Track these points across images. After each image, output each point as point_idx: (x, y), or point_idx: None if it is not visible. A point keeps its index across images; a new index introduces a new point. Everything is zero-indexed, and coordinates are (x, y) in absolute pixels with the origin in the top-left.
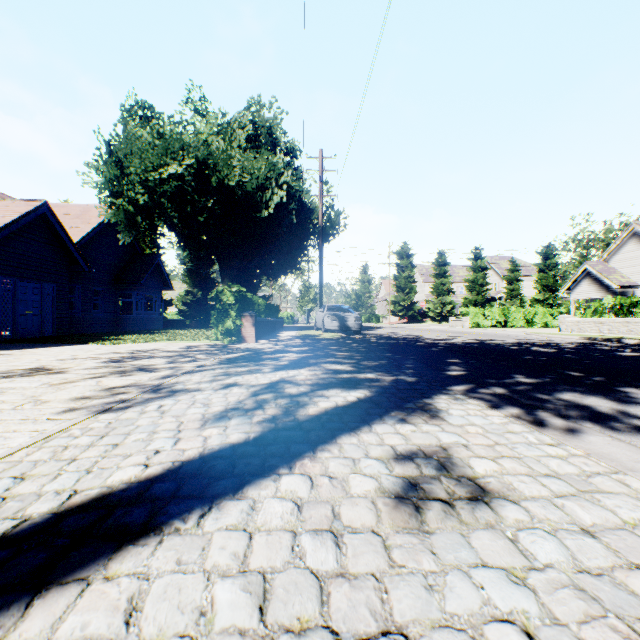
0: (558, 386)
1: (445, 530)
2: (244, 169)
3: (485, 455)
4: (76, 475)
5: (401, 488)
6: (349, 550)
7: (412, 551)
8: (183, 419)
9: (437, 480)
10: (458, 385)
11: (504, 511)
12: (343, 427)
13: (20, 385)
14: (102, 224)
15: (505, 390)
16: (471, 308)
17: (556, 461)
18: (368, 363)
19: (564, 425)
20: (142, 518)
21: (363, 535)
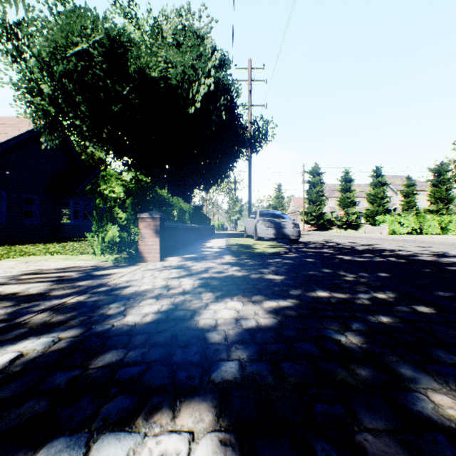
0: None
1: None
2: (168, 61)
3: None
4: None
5: None
6: None
7: None
8: None
9: None
10: None
11: None
12: None
13: None
14: (33, 132)
15: None
16: (387, 216)
17: None
18: None
19: None
20: None
21: None
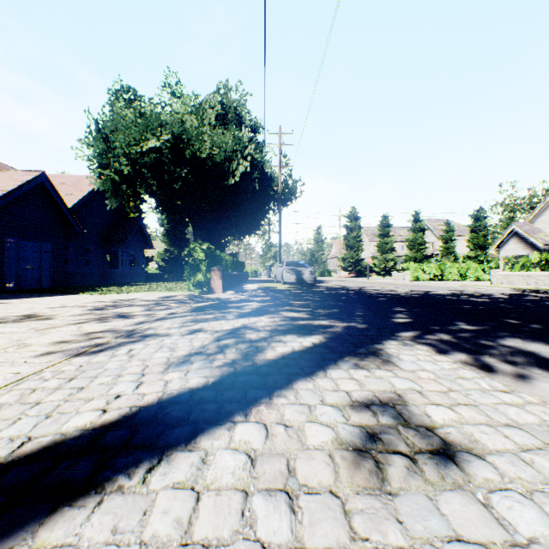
0: (499, 333)
1: (410, 491)
2: (214, 143)
3: (441, 402)
4: (34, 420)
5: (359, 439)
6: (305, 517)
7: (375, 519)
8: (149, 363)
9: (395, 430)
10: (405, 331)
11: (470, 468)
12: (299, 372)
13: (10, 330)
14: (93, 192)
15: (450, 336)
16: (411, 264)
17: (513, 409)
18: (322, 311)
19: (513, 371)
20: (86, 472)
21: (320, 497)
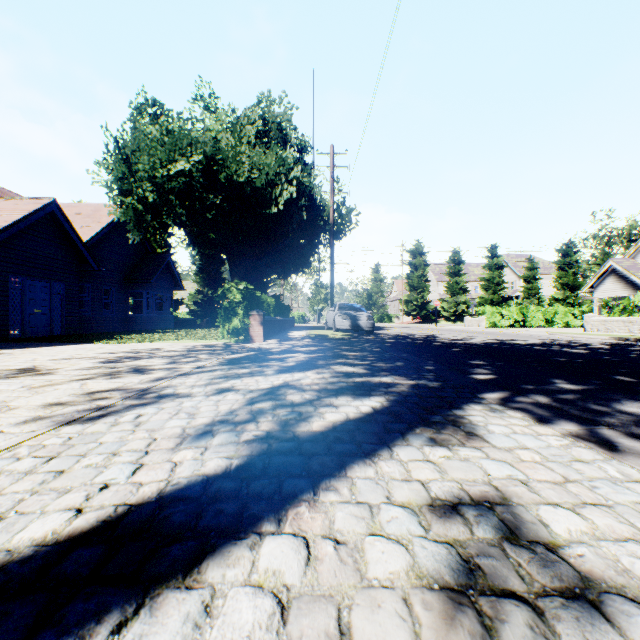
0: (612, 394)
1: None
2: (253, 165)
3: (558, 501)
4: None
5: (447, 567)
6: None
7: None
8: (157, 435)
9: (500, 550)
10: (490, 392)
11: (633, 628)
12: (355, 451)
13: None
14: (112, 223)
15: (549, 399)
16: (487, 307)
17: None
18: (383, 365)
19: None
20: (18, 631)
21: None
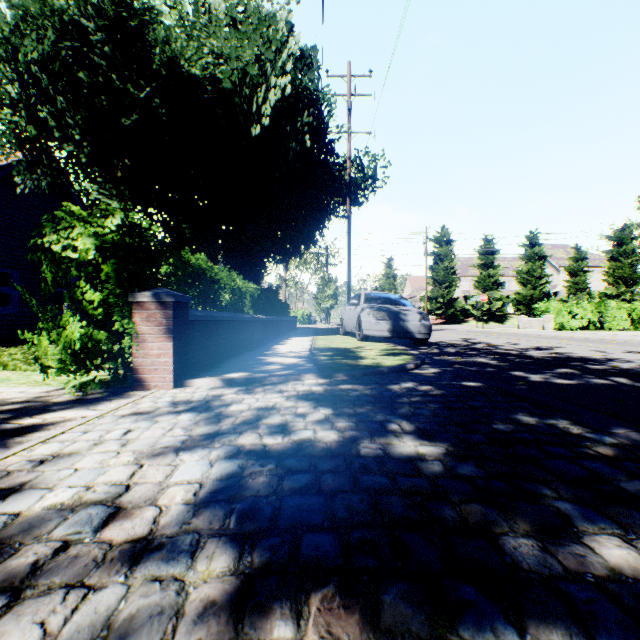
0: None
1: None
2: (219, 52)
3: None
4: None
5: None
6: None
7: None
8: None
9: None
10: None
11: None
12: None
13: None
14: (9, 169)
15: None
16: (552, 303)
17: None
18: None
19: None
20: None
21: None
